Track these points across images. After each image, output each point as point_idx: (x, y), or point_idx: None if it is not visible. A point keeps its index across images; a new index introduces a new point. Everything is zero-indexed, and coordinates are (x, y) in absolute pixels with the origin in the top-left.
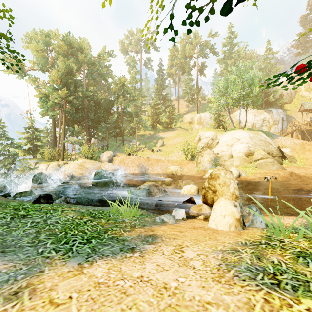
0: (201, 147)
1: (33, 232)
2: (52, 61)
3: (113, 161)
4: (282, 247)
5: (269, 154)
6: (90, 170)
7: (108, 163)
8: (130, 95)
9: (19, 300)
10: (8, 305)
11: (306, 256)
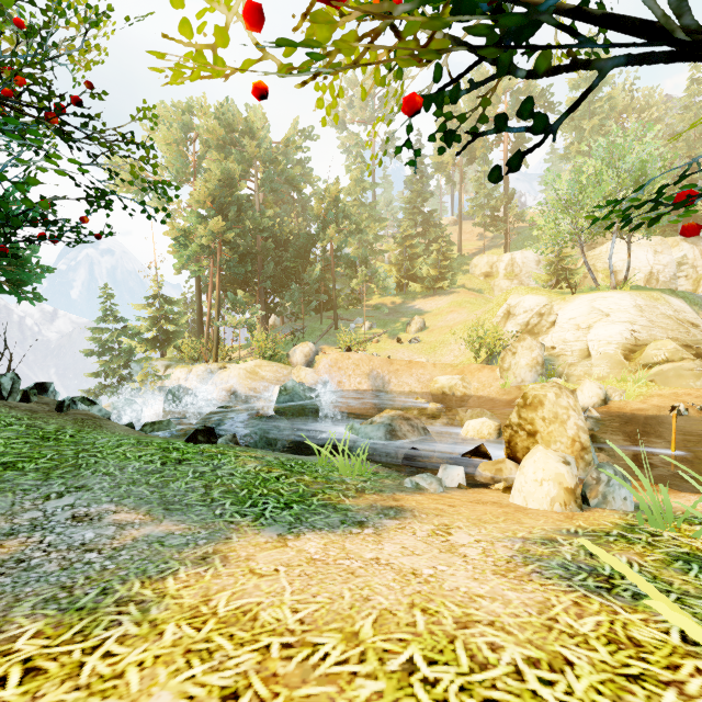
0: (511, 334)
1: (200, 487)
2: (195, 161)
3: (316, 363)
4: (649, 544)
5: (690, 349)
6: (270, 383)
7: (306, 368)
8: (351, 221)
9: (211, 565)
10: (199, 569)
11: (694, 561)
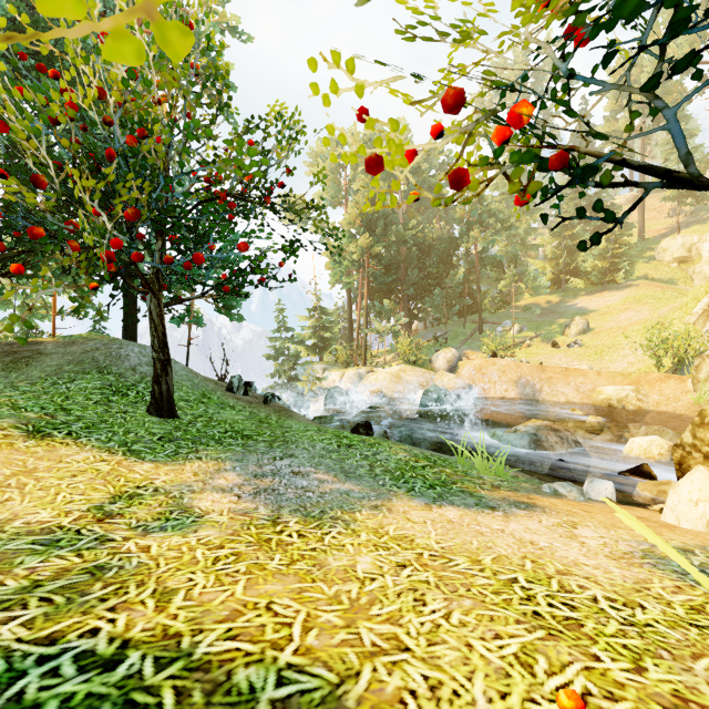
0: None
1: (366, 465)
2: (346, 184)
3: (459, 369)
4: None
5: None
6: (414, 387)
7: (449, 374)
8: (498, 219)
9: (381, 511)
10: (374, 512)
11: None
